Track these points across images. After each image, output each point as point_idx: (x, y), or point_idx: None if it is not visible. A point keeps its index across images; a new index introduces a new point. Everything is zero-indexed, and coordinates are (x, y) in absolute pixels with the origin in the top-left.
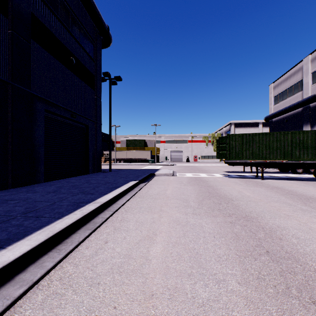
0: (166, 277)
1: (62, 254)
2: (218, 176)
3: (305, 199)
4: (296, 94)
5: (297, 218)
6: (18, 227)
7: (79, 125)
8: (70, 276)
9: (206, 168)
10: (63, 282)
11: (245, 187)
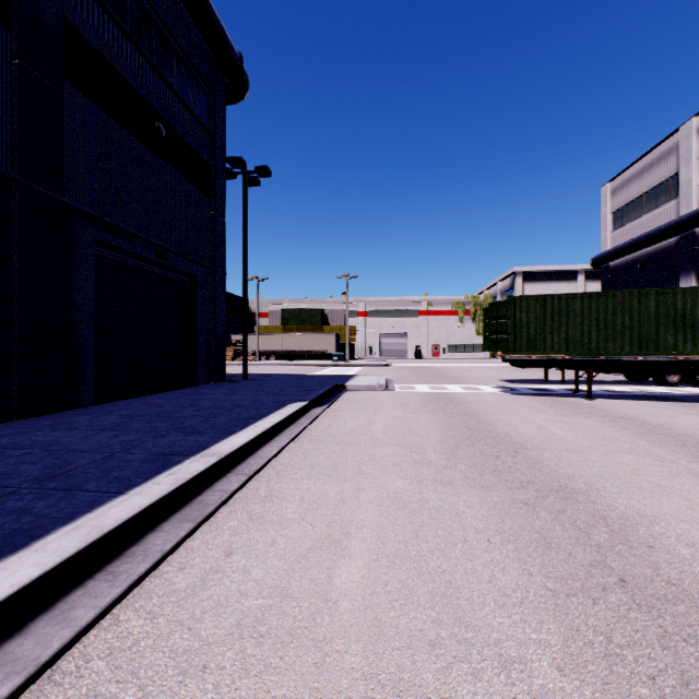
0: (375, 651)
1: (119, 586)
2: (488, 391)
3: (695, 445)
4: (662, 206)
5: (684, 493)
6: (18, 516)
7: (176, 275)
8: (134, 645)
9: (461, 372)
10: (116, 662)
11: (552, 417)
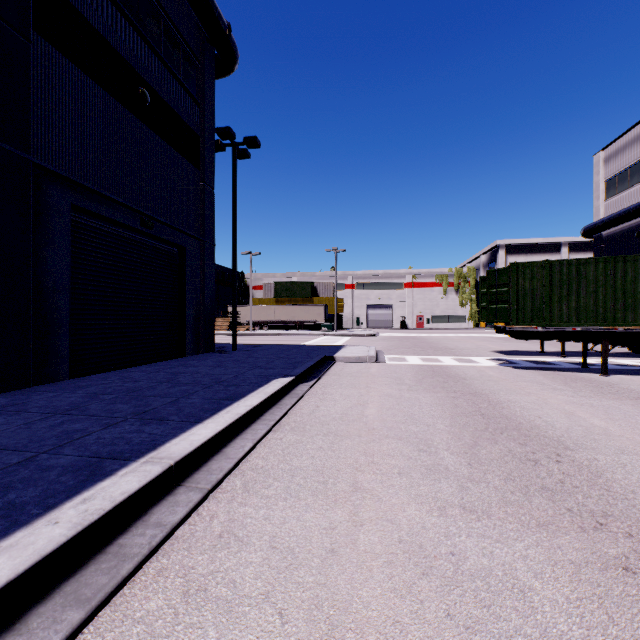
0: None
1: None
2: (485, 364)
3: None
4: None
5: None
6: None
7: (163, 245)
8: None
9: (448, 342)
10: None
11: (575, 398)
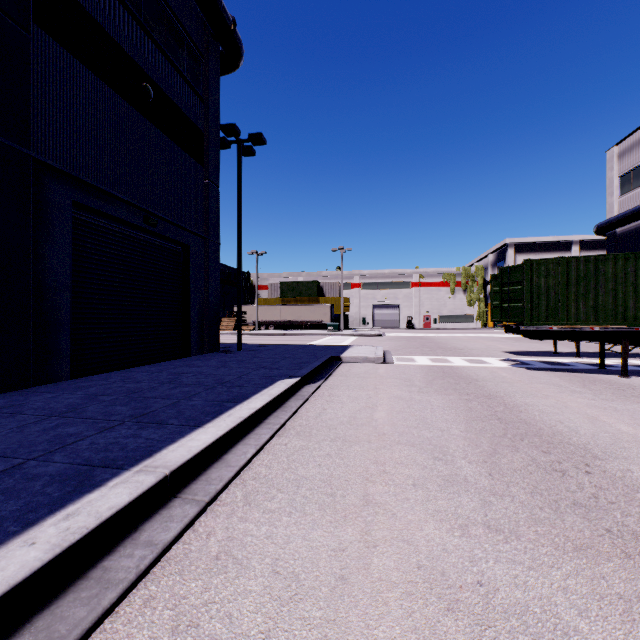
0: None
1: None
2: (497, 365)
3: None
4: None
5: None
6: None
7: (167, 244)
8: None
9: (457, 342)
10: None
11: (596, 401)
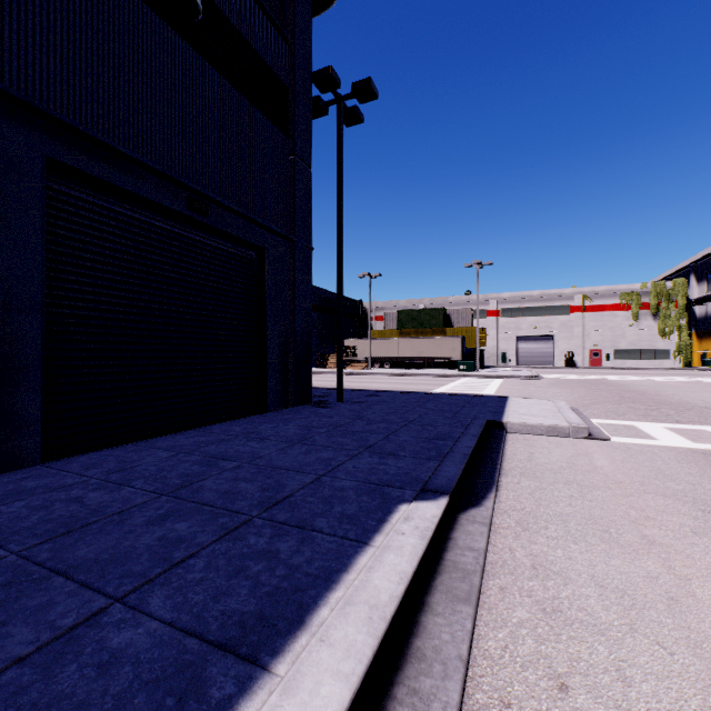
0: None
1: None
2: None
3: None
4: None
5: None
6: None
7: (233, 247)
8: None
9: (677, 393)
10: None
11: None
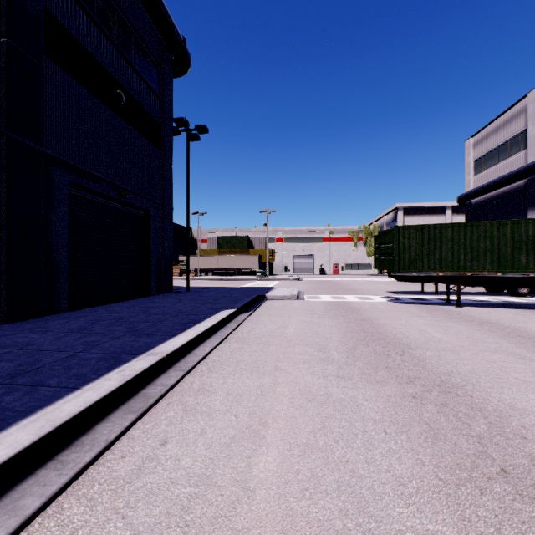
0: None
1: (66, 475)
2: (378, 300)
3: None
4: (514, 156)
5: None
6: None
7: (133, 210)
8: (73, 534)
9: (355, 285)
10: None
11: (430, 321)
